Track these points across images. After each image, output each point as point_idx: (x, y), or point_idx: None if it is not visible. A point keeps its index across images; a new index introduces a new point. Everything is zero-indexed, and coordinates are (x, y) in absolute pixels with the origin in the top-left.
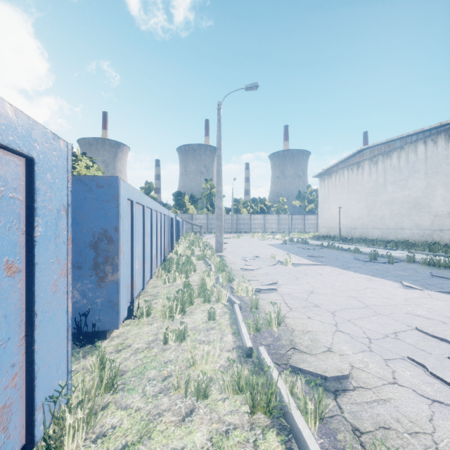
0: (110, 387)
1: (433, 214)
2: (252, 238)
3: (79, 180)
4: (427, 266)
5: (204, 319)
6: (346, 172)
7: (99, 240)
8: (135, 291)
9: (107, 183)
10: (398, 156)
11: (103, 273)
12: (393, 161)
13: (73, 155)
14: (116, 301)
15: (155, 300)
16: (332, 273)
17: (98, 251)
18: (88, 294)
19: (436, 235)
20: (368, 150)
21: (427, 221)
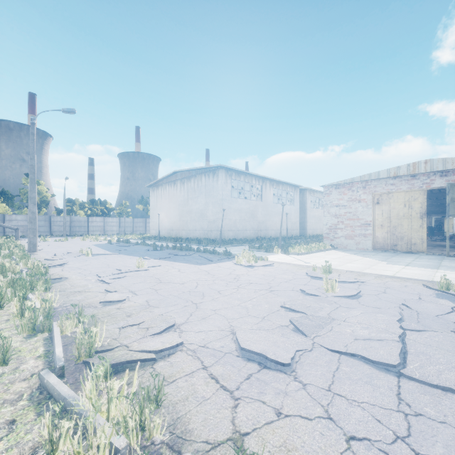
0: None
1: (208, 221)
2: (83, 240)
3: None
4: (179, 250)
5: (0, 279)
6: (167, 187)
7: None
8: None
9: None
10: (194, 181)
11: None
12: (192, 184)
13: None
14: None
15: None
16: (116, 257)
17: None
18: None
19: (209, 234)
20: (180, 173)
21: (206, 225)
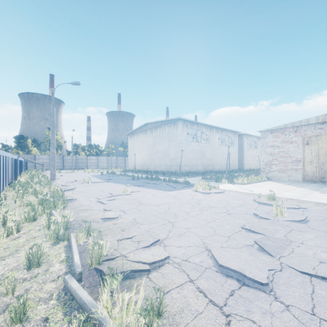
0: None
1: (170, 158)
2: (84, 172)
3: None
4: (150, 180)
5: (33, 198)
6: (141, 134)
7: None
8: None
9: None
10: (159, 130)
11: None
12: (158, 132)
13: None
14: None
15: (7, 197)
16: (107, 184)
17: None
18: None
19: (171, 168)
20: (149, 124)
21: (168, 161)
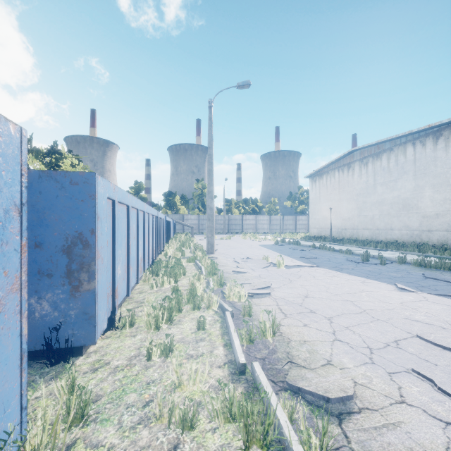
0: (80, 418)
1: (421, 215)
2: (243, 238)
3: (50, 176)
4: (418, 267)
5: (193, 329)
6: (337, 173)
7: (73, 244)
8: (117, 299)
9: (83, 179)
10: (387, 157)
11: (77, 281)
12: (383, 162)
13: (58, 152)
14: (92, 312)
15: (140, 307)
16: (326, 275)
17: (71, 256)
18: (60, 305)
19: (425, 235)
20: (359, 152)
21: (416, 221)
